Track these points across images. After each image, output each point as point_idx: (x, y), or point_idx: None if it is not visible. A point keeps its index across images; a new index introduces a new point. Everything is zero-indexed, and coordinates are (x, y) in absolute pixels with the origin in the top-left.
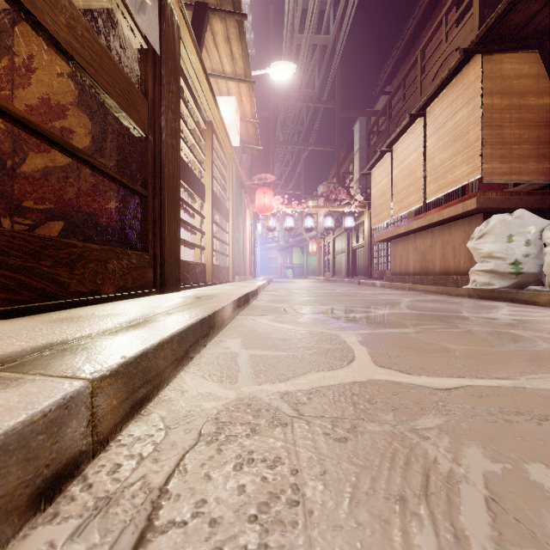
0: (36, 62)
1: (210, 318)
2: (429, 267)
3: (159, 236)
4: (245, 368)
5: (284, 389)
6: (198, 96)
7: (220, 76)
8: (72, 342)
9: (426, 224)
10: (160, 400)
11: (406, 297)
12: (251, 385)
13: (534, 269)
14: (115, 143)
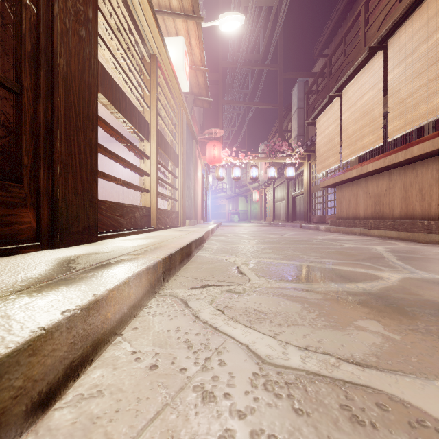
0: None
1: None
2: (385, 211)
3: (48, 160)
4: None
5: None
6: (136, 16)
7: (167, 13)
8: None
9: (386, 165)
10: None
11: (374, 245)
12: None
13: None
14: None
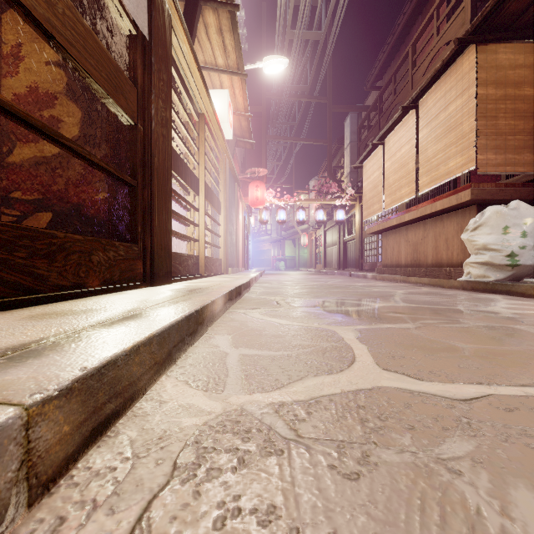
0: (24, 50)
1: (198, 313)
2: (421, 259)
3: (149, 228)
4: (234, 371)
5: (279, 400)
6: (190, 88)
7: (213, 69)
8: (27, 347)
9: (419, 216)
10: (132, 414)
11: (399, 289)
12: (240, 394)
13: (530, 261)
14: (104, 133)
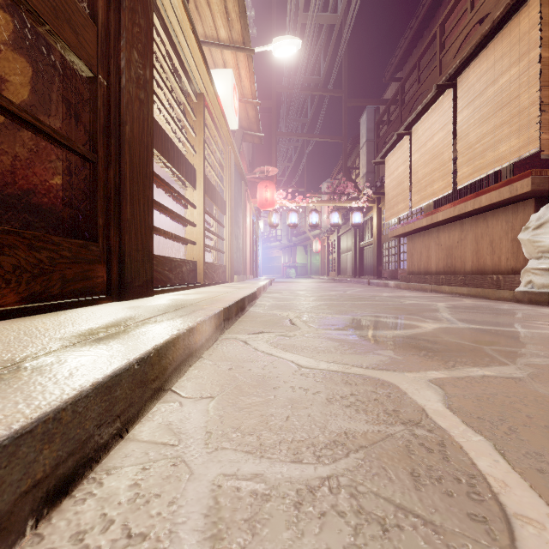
0: None
1: (146, 363)
2: (457, 265)
3: (116, 220)
4: None
5: None
6: (184, 57)
7: (214, 44)
8: None
9: (456, 215)
10: None
11: (438, 302)
12: None
13: None
14: (62, 96)
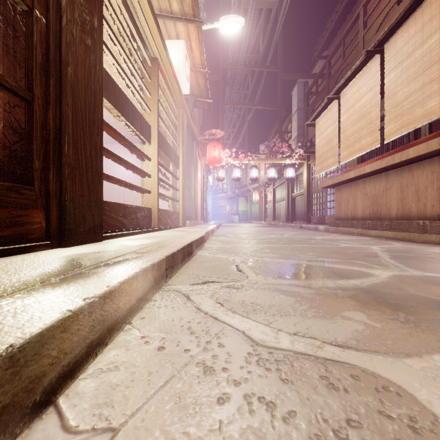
0: None
1: None
2: (382, 212)
3: (57, 164)
4: None
5: None
6: (138, 21)
7: (168, 17)
8: None
9: (383, 167)
10: None
11: (370, 245)
12: None
13: None
14: None
